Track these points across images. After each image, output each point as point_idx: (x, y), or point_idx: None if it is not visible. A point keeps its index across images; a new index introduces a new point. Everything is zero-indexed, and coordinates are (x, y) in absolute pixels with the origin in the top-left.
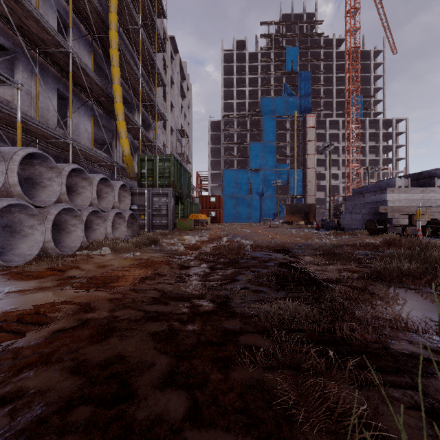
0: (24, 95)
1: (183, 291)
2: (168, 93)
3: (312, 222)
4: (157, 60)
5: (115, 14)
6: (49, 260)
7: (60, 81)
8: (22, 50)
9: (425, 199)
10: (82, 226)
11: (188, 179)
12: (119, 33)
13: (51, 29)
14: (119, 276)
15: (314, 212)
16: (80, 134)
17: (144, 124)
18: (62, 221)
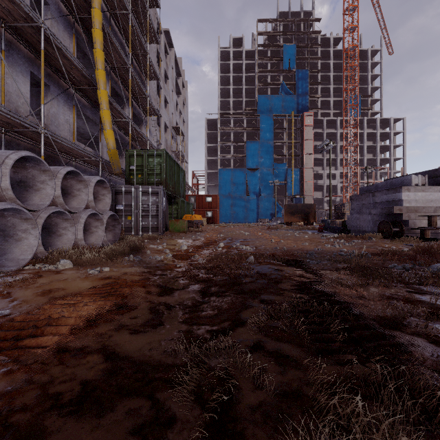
0: None
1: (149, 354)
2: (162, 88)
3: (312, 223)
4: (150, 52)
5: None
6: None
7: (34, 63)
8: None
9: None
10: (35, 232)
11: (181, 177)
12: (107, 18)
13: None
14: (50, 321)
15: (314, 212)
16: (59, 125)
17: (136, 119)
18: (8, 225)
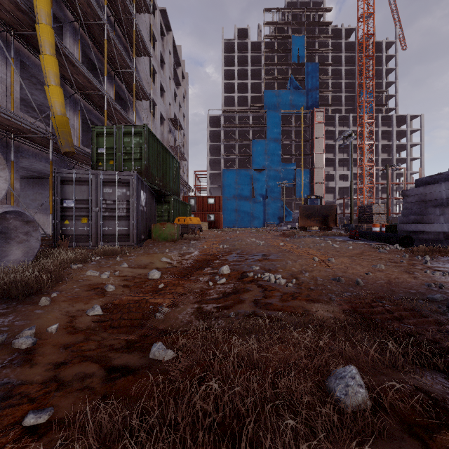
0: None
1: None
2: (157, 72)
3: (331, 227)
4: (141, 26)
5: None
6: None
7: None
8: None
9: None
10: None
11: (174, 169)
12: None
13: None
14: None
15: (334, 215)
16: None
17: (123, 104)
18: None
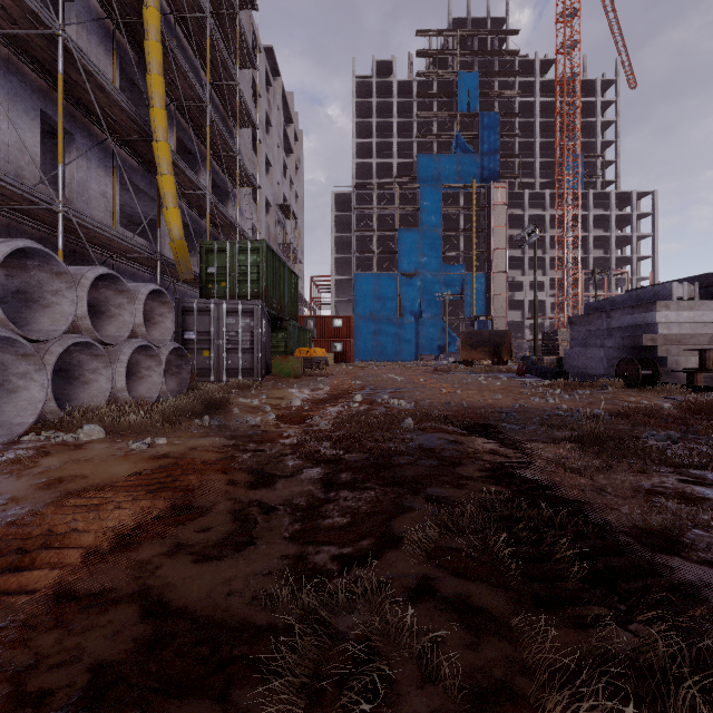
0: None
1: (226, 605)
2: (262, 141)
3: (506, 361)
4: (242, 82)
5: None
6: None
7: (47, 97)
8: None
9: None
10: (41, 377)
11: (293, 286)
12: (171, 25)
13: None
14: (49, 540)
15: (509, 344)
16: (90, 200)
17: (219, 192)
18: None
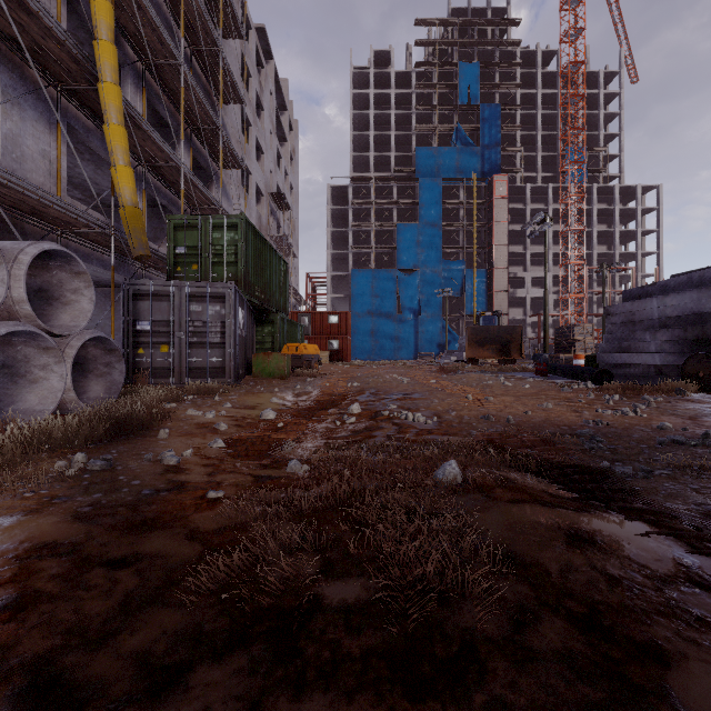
0: None
1: None
2: (252, 124)
3: (514, 359)
4: (229, 56)
5: None
6: None
7: None
8: None
9: None
10: None
11: (281, 274)
12: None
13: None
14: None
15: (519, 341)
16: (24, 159)
17: (202, 174)
18: None
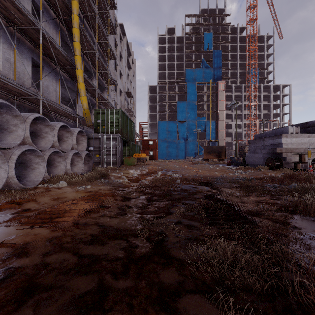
0: (4, 62)
1: (122, 226)
2: (118, 64)
3: (223, 159)
4: (110, 40)
5: (77, 2)
6: (9, 194)
7: (34, 52)
8: (2, 26)
9: (310, 142)
10: (43, 164)
11: (132, 127)
12: (81, 18)
13: (25, 9)
14: (66, 211)
15: (225, 152)
16: (50, 93)
17: (100, 87)
18: (27, 159)
